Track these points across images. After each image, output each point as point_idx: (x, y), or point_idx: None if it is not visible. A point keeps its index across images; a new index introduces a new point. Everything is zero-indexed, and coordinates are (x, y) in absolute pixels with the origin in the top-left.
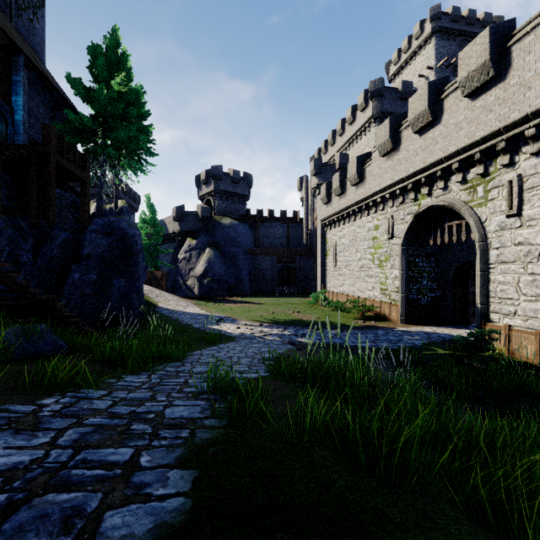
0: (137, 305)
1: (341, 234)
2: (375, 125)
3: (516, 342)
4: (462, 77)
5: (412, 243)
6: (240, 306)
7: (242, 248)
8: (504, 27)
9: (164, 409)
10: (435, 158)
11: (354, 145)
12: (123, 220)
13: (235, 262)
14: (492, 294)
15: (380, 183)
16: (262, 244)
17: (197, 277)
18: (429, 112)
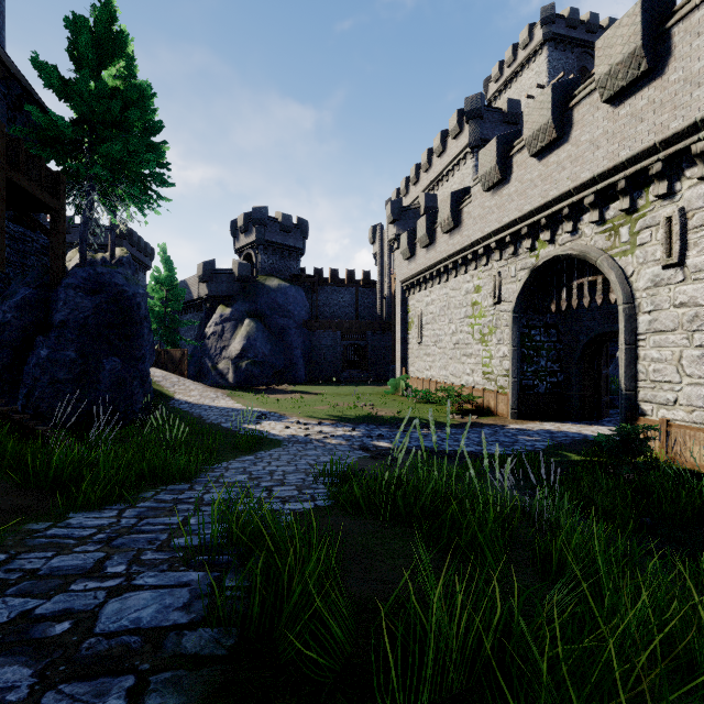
0: (141, 396)
1: (428, 299)
2: (472, 156)
3: (678, 442)
4: (602, 73)
5: (526, 309)
6: (291, 398)
7: (295, 319)
8: (660, 2)
9: (105, 602)
10: (561, 189)
11: (445, 184)
12: (118, 273)
13: (285, 339)
14: (641, 375)
15: (482, 228)
16: (322, 315)
17: (232, 358)
18: (554, 126)
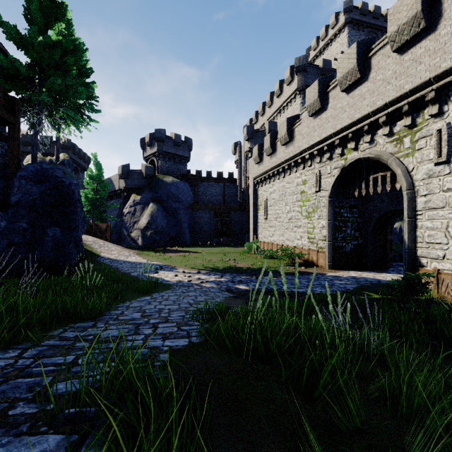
0: (75, 254)
1: (271, 190)
2: (299, 96)
3: (446, 285)
4: (392, 31)
5: (338, 195)
6: (180, 255)
7: (183, 203)
8: None
9: None
10: (363, 113)
11: (281, 115)
12: (58, 169)
13: (177, 216)
14: (419, 239)
15: (308, 141)
16: (201, 201)
17: (141, 229)
18: (358, 69)
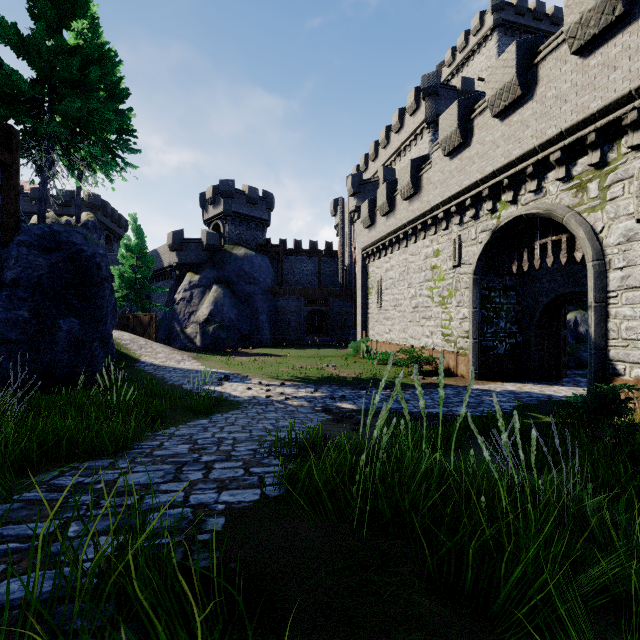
0: (102, 357)
1: (388, 265)
2: (428, 131)
3: None
4: (572, 22)
5: (486, 271)
6: (255, 360)
7: (260, 286)
8: None
9: None
10: (525, 148)
11: (402, 159)
12: (77, 232)
13: (251, 304)
14: (613, 334)
15: (442, 192)
16: (287, 282)
17: (200, 323)
18: (518, 83)
